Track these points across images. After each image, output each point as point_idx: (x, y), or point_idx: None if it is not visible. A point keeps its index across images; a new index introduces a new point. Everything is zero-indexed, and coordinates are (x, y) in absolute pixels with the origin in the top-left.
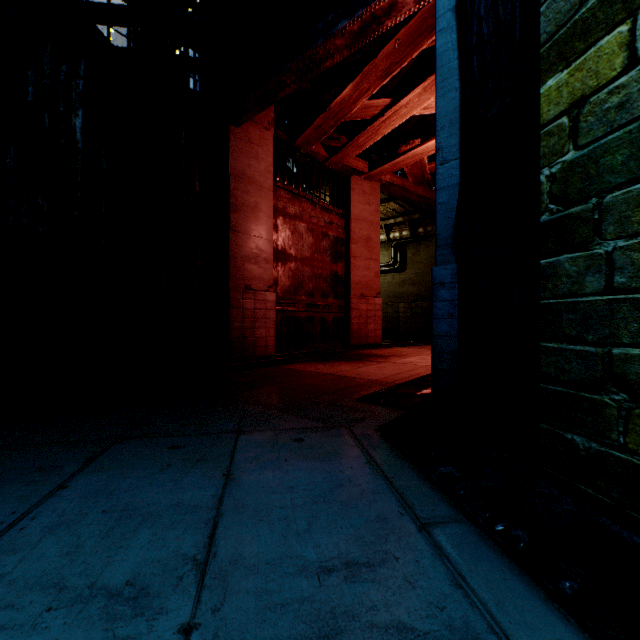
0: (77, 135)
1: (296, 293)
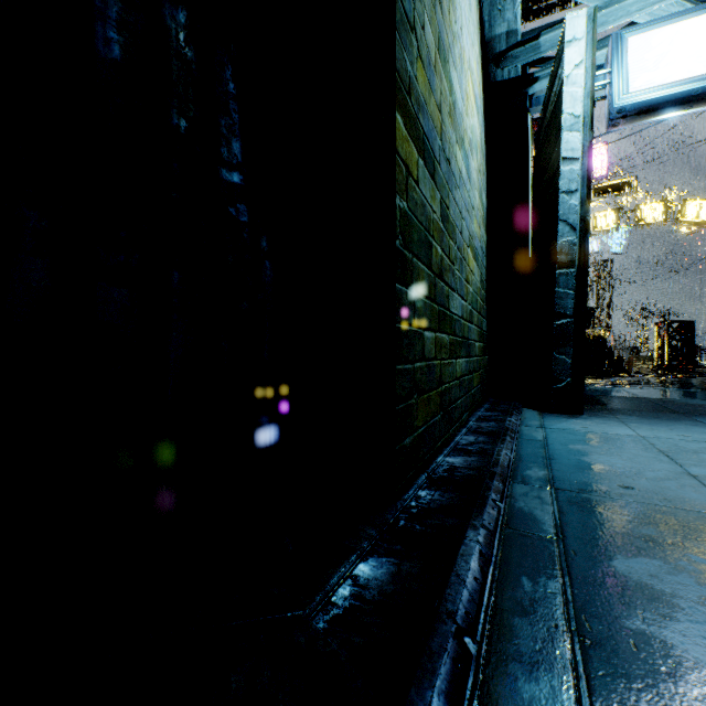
0: None
1: None
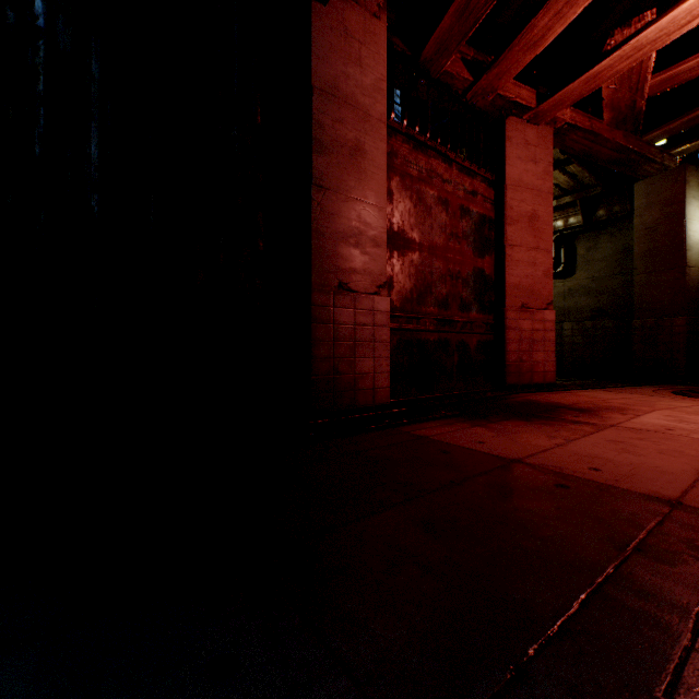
0: (36, 3)
1: (421, 302)
